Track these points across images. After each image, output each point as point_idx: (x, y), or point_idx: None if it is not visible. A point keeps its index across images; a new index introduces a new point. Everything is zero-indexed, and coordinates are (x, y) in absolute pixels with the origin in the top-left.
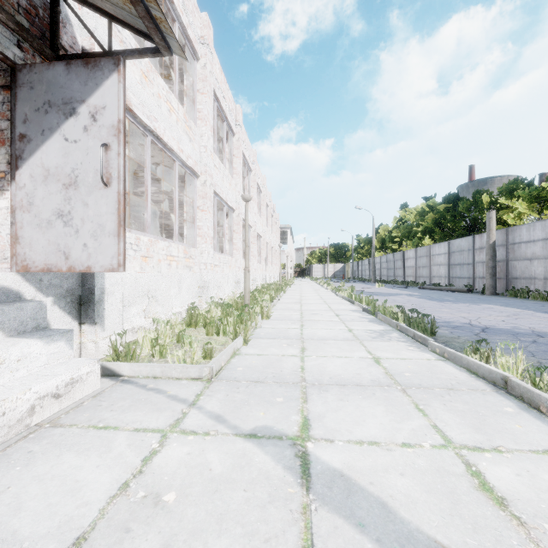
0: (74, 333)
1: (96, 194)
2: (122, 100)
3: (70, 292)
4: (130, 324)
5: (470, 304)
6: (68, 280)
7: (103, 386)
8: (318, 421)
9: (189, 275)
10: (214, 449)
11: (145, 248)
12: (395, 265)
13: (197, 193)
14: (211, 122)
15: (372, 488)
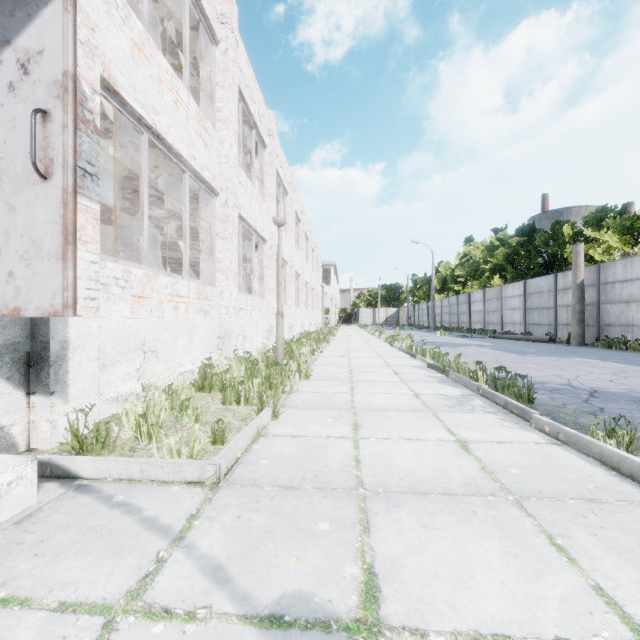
0: (17, 408)
1: (28, 192)
2: (69, 41)
3: (10, 347)
4: (115, 389)
5: (558, 357)
6: (7, 329)
7: (42, 499)
8: (391, 579)
9: (205, 321)
10: None
11: (139, 285)
12: (458, 309)
13: (216, 216)
14: (235, 125)
15: None
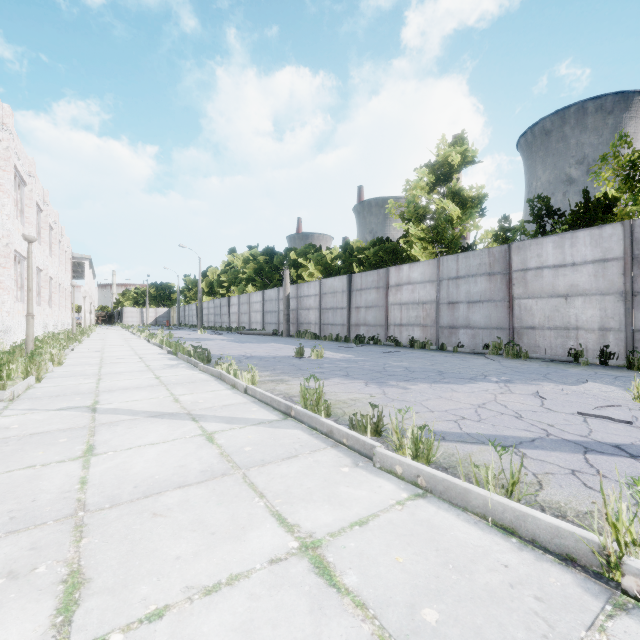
0: None
1: None
2: None
3: None
4: None
5: (262, 344)
6: None
7: None
8: (105, 400)
9: None
10: (35, 415)
11: None
12: (221, 310)
13: None
14: None
15: (127, 408)
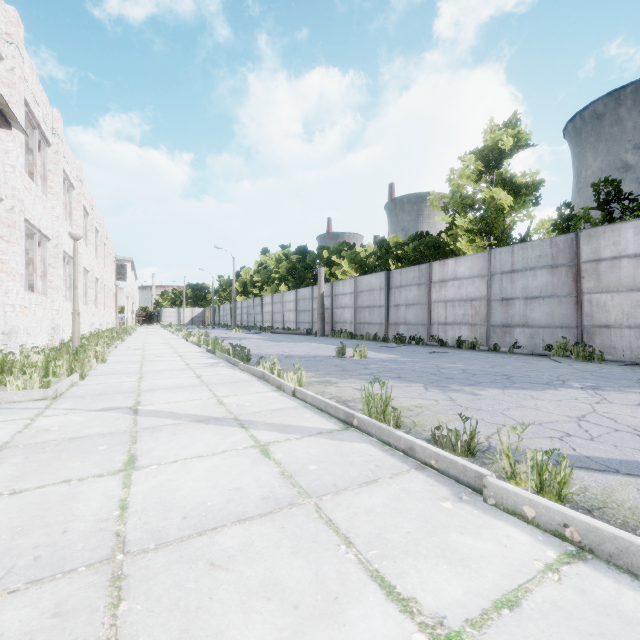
0: None
1: None
2: None
3: None
4: None
5: (298, 343)
6: None
7: None
8: (146, 401)
9: None
10: (76, 416)
11: None
12: (255, 310)
13: None
14: (21, 136)
15: (170, 410)
